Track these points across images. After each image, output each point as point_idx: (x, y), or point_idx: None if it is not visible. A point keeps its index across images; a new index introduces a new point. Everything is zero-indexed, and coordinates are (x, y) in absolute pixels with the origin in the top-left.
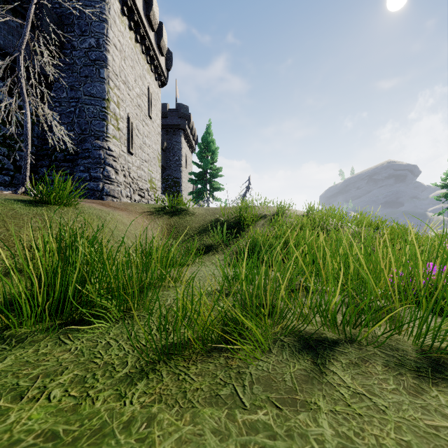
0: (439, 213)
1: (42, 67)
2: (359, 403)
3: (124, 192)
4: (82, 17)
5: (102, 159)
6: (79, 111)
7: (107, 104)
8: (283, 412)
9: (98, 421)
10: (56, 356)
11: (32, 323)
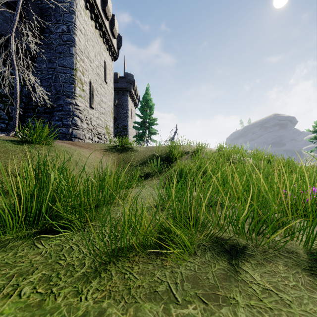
0: (311, 150)
1: (28, 46)
2: (268, 298)
3: (87, 135)
4: (57, 10)
5: (71, 111)
6: (55, 77)
7: (75, 72)
8: (208, 306)
9: (58, 315)
10: (29, 258)
11: (14, 231)
